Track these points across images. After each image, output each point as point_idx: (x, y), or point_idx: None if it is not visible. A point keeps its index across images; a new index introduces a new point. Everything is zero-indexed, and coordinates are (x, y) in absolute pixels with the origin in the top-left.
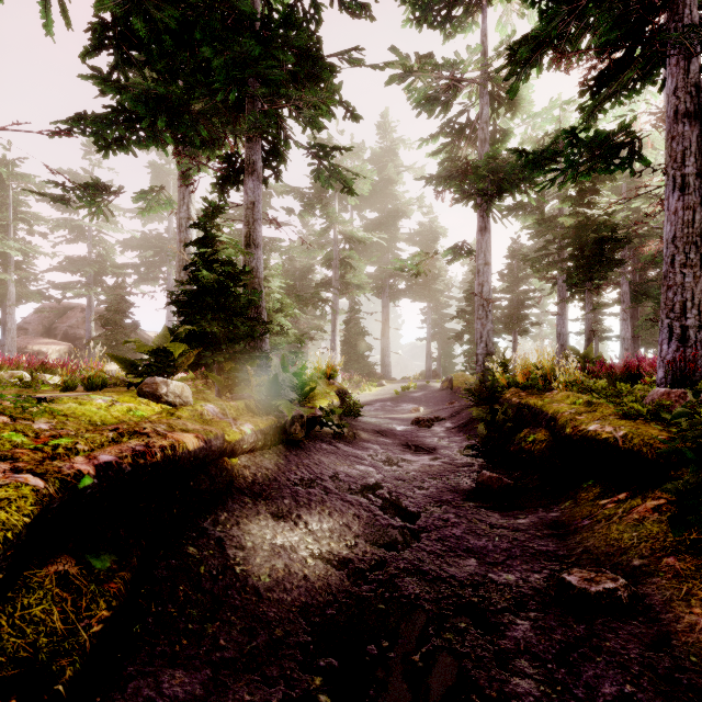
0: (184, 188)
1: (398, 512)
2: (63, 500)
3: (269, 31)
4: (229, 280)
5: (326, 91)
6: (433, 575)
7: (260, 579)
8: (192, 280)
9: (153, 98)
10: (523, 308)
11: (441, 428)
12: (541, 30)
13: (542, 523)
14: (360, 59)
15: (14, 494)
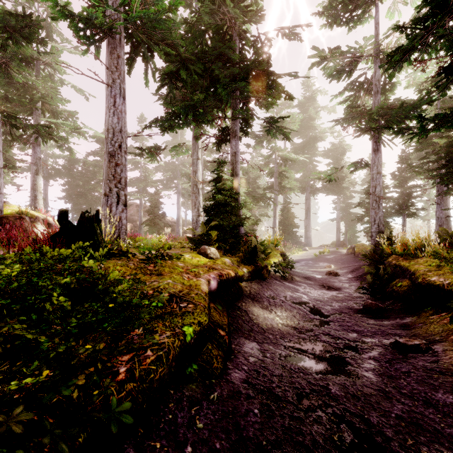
0: (195, 143)
1: (318, 314)
2: (210, 286)
3: (244, 61)
4: (229, 198)
5: (276, 93)
6: (335, 336)
7: (263, 326)
8: (212, 198)
9: (188, 106)
10: (410, 198)
11: (345, 278)
12: (407, 45)
13: (396, 325)
14: (295, 75)
15: (202, 282)
